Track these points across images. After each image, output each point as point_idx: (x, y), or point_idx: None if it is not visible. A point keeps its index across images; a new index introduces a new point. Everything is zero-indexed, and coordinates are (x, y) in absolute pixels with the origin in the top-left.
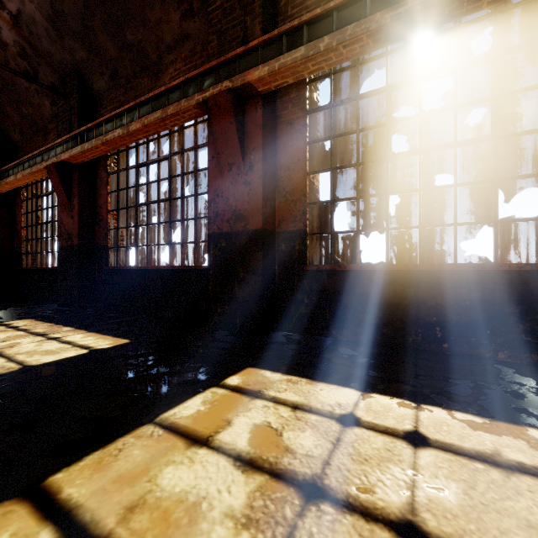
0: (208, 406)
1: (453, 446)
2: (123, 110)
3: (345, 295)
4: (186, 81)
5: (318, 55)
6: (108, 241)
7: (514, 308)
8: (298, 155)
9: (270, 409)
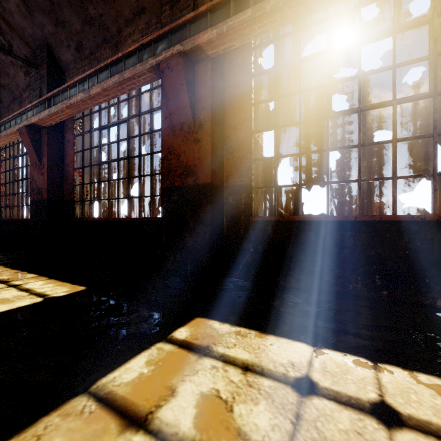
0: (152, 367)
1: (432, 426)
2: (85, 76)
3: (288, 244)
4: (141, 47)
5: (264, 17)
6: (74, 196)
7: None
8: (244, 116)
9: (218, 372)
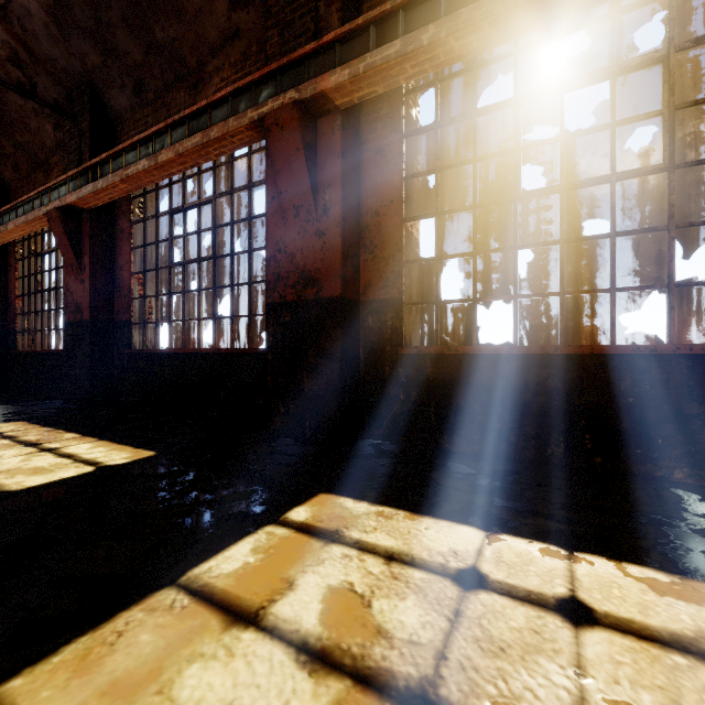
0: (261, 556)
1: (633, 624)
2: (150, 134)
3: (457, 389)
4: (235, 92)
5: (419, 52)
6: (130, 315)
7: (696, 408)
8: (390, 195)
9: (352, 561)
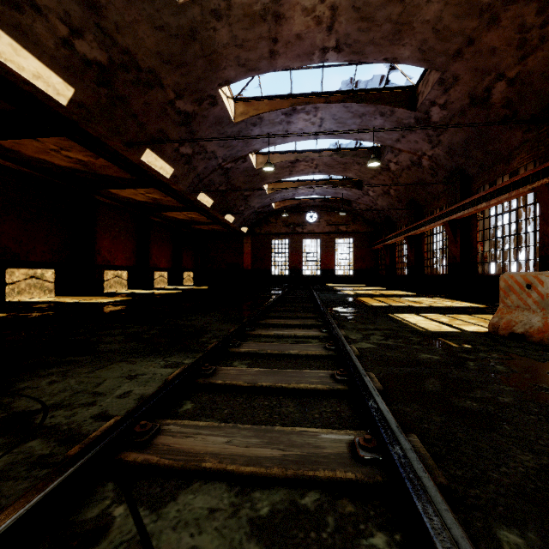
0: None
1: None
2: (486, 193)
3: None
4: (522, 178)
5: None
6: (476, 259)
7: None
8: None
9: None
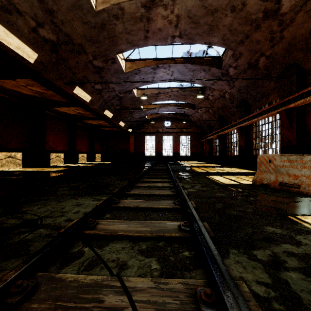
0: None
1: None
2: (257, 113)
3: None
4: (273, 106)
5: (307, 101)
6: (252, 147)
7: None
8: None
9: None
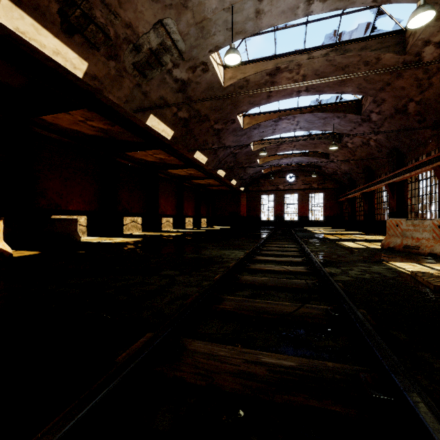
0: None
1: None
2: (409, 167)
3: None
4: (428, 160)
5: None
6: (407, 210)
7: None
8: None
9: None
